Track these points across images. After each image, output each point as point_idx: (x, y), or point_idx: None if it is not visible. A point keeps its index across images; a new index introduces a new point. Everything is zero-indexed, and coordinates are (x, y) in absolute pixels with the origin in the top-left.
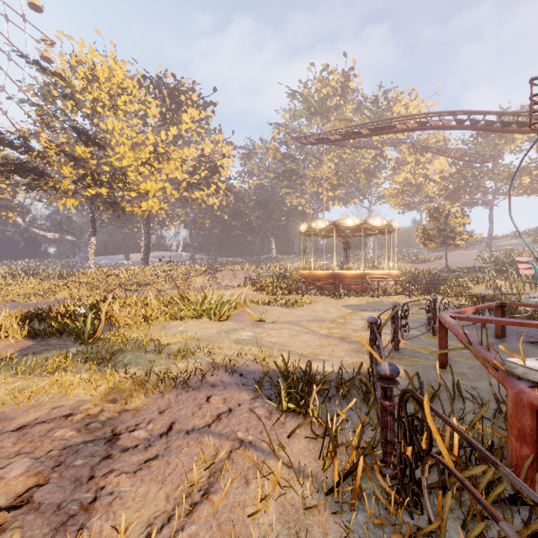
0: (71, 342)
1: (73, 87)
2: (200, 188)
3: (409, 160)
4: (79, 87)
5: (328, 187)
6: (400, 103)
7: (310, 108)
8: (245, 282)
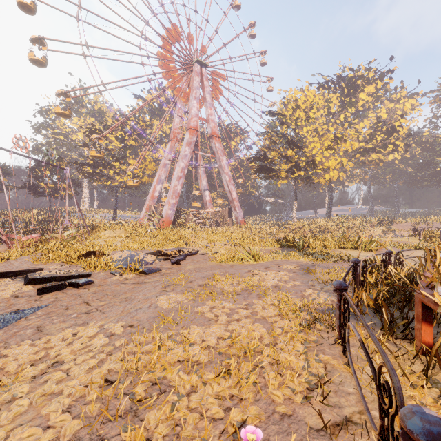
0: (295, 250)
1: (286, 117)
2: (375, 151)
3: None
4: (288, 114)
5: None
6: None
7: None
8: (413, 232)
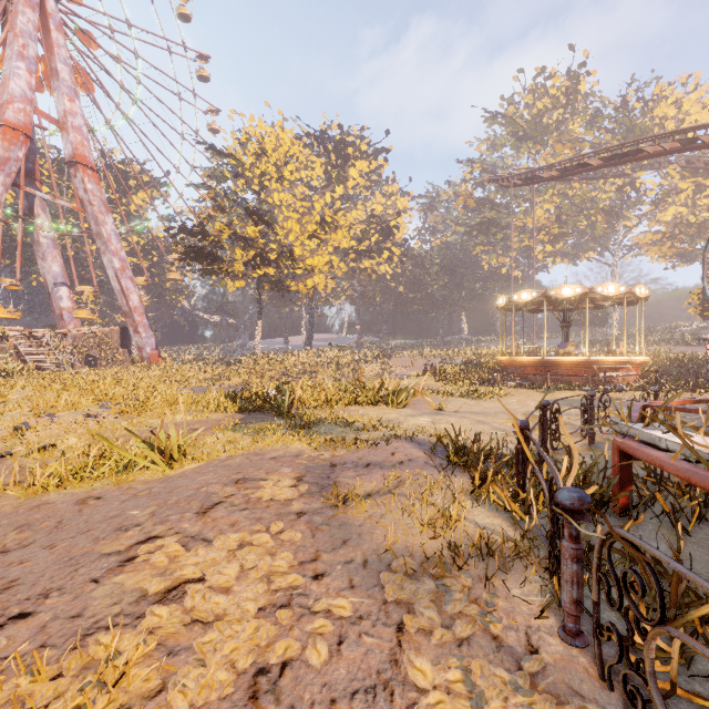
0: (272, 417)
1: (243, 166)
2: (370, 256)
3: (683, 187)
4: (247, 162)
5: (544, 238)
6: (666, 101)
7: (517, 132)
8: (425, 370)
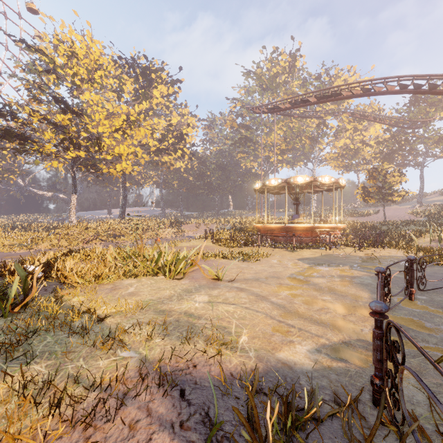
0: None
1: (55, 63)
2: (168, 153)
3: (348, 128)
4: (61, 63)
5: (277, 151)
6: (340, 79)
7: (262, 85)
8: (206, 234)
